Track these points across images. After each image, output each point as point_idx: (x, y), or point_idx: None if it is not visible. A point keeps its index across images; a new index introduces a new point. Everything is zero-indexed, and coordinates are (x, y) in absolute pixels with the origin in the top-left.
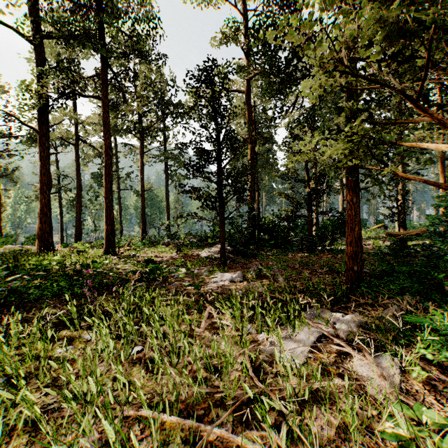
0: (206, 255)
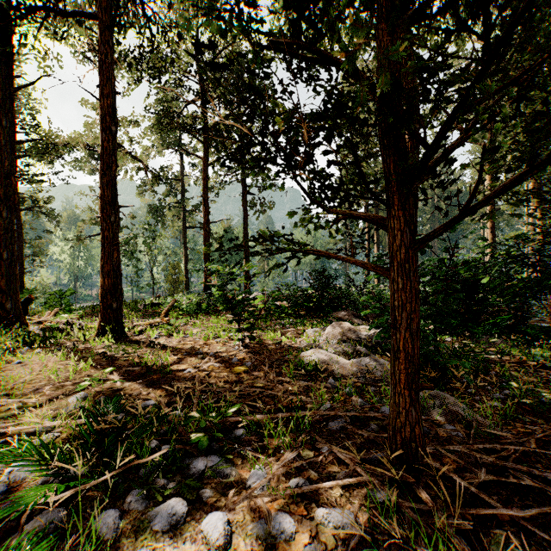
0: (316, 361)
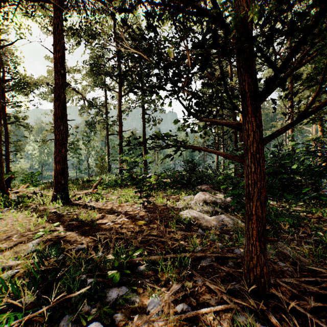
0: (190, 217)
